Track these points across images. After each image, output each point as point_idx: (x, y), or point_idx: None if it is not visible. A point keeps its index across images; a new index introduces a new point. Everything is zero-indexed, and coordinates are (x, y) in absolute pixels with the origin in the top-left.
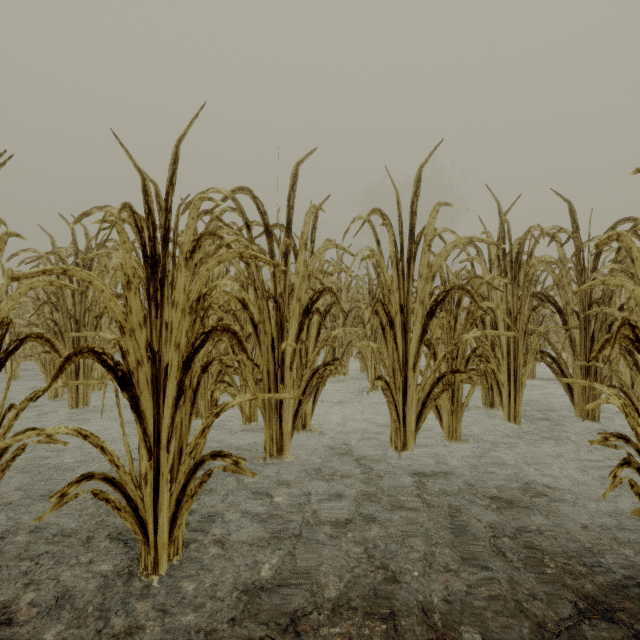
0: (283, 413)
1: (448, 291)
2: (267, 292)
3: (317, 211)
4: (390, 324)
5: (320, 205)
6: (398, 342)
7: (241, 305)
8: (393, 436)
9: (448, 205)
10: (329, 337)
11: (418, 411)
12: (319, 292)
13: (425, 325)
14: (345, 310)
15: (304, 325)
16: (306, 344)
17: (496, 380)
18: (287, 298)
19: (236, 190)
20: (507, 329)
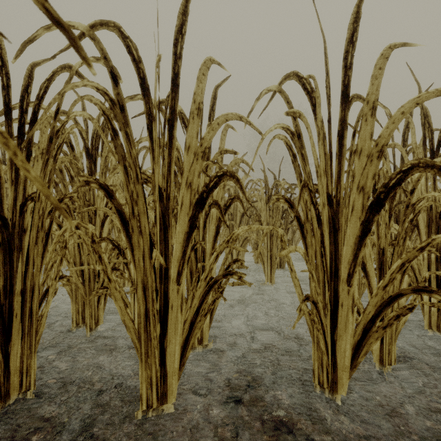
0: (167, 345)
1: (407, 170)
2: (143, 174)
3: (216, 91)
4: (317, 219)
5: (219, 84)
6: (325, 244)
7: (103, 191)
8: (316, 369)
9: (406, 45)
10: (231, 237)
11: (356, 341)
12: (217, 177)
13: (367, 221)
14: (241, 210)
15: (197, 221)
16: (202, 245)
17: (417, 284)
18: (172, 183)
19: (97, 24)
20: (427, 226)
